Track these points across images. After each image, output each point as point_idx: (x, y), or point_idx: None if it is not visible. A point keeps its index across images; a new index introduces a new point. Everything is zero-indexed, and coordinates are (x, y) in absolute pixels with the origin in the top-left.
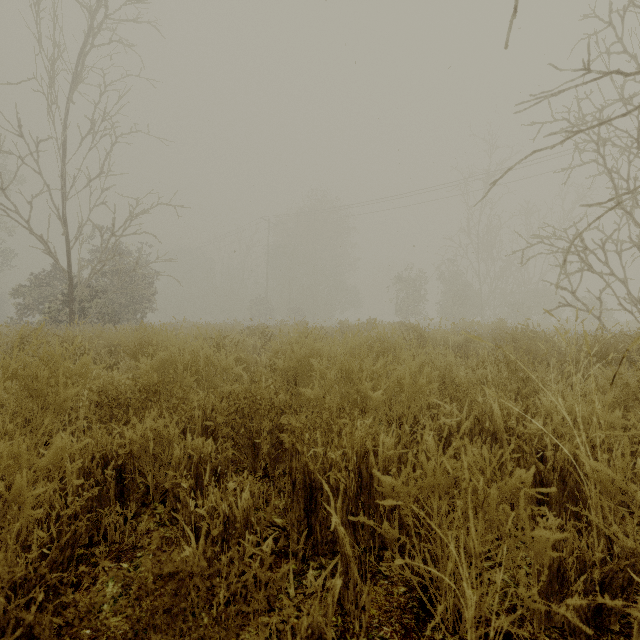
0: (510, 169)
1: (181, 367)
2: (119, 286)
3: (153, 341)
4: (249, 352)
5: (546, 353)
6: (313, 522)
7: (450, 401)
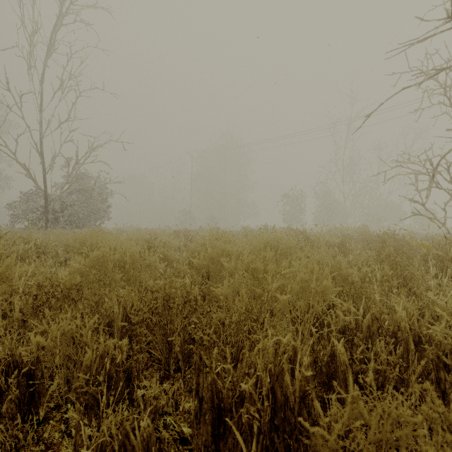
0: (382, 104)
1: (111, 265)
2: (83, 201)
3: (86, 243)
4: (175, 250)
5: (426, 254)
6: (222, 449)
7: (344, 297)
